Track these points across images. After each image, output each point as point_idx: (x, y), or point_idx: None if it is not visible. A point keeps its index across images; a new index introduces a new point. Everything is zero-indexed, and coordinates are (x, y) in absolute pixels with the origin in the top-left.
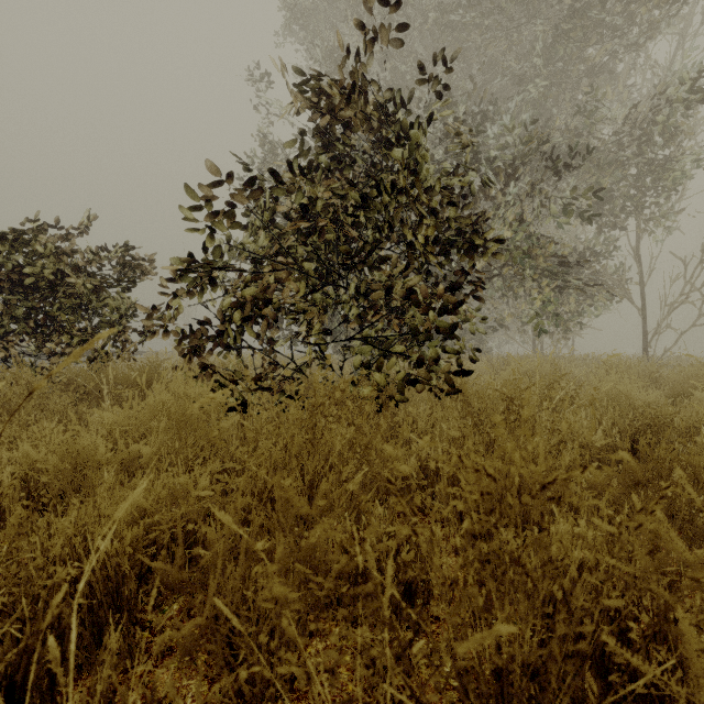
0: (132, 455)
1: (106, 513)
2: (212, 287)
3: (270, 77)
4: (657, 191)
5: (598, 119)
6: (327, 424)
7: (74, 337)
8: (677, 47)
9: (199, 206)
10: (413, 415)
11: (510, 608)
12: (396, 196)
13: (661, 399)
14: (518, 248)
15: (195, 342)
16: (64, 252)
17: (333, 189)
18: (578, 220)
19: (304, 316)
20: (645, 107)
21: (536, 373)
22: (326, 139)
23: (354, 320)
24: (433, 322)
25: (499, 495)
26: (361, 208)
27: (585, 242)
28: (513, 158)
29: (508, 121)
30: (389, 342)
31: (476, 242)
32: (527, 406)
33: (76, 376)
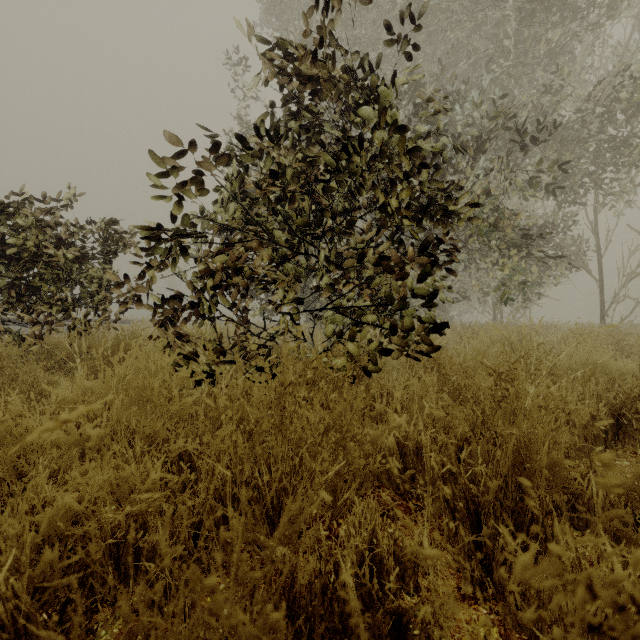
0: (83, 436)
1: (10, 532)
2: (182, 255)
3: (246, 61)
4: (615, 167)
5: (561, 96)
6: (296, 408)
7: (53, 306)
8: (633, 31)
9: (167, 171)
10: (387, 386)
11: (521, 638)
12: (370, 162)
13: (635, 369)
14: (484, 220)
15: (169, 311)
16: (45, 224)
17: (305, 152)
18: (539, 195)
19: (276, 285)
20: (603, 86)
21: (503, 341)
22: (298, 105)
23: (327, 289)
24: (410, 291)
25: (502, 494)
26: (334, 172)
27: (545, 216)
28: (480, 133)
29: (475, 97)
30: (363, 311)
31: (451, 209)
32: (518, 382)
33: (54, 345)
